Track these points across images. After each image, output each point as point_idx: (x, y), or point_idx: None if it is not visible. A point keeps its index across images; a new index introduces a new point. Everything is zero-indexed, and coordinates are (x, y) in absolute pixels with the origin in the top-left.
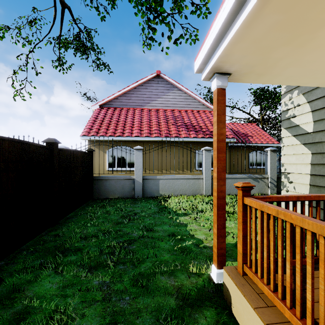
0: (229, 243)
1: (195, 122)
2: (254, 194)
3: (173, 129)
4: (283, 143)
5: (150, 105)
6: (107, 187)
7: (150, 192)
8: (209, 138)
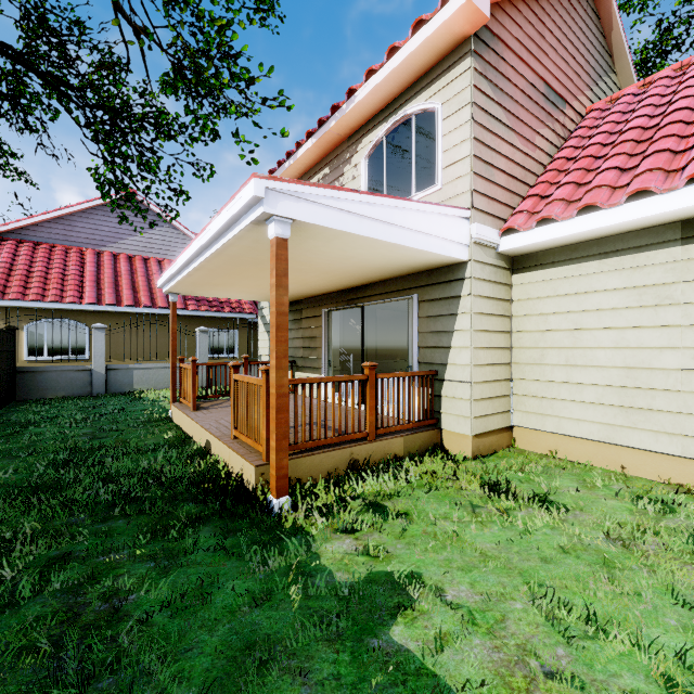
0: None
1: None
2: None
3: (159, 295)
4: (259, 329)
5: (115, 246)
6: (44, 382)
7: (118, 387)
8: (217, 313)
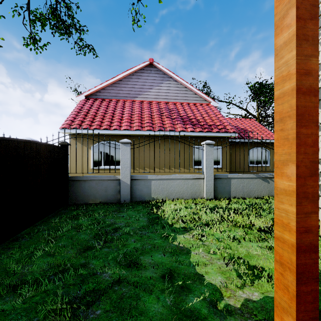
0: (267, 297)
1: (191, 115)
2: (264, 196)
3: (167, 122)
4: None
5: (142, 96)
6: (87, 189)
7: (139, 196)
8: (208, 133)
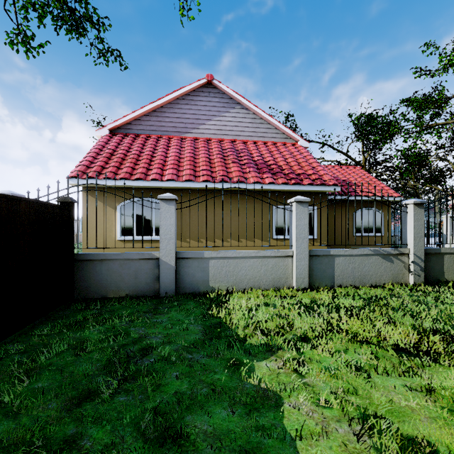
0: None
1: (270, 159)
2: (385, 284)
3: (234, 169)
4: None
5: (195, 131)
6: (104, 275)
7: (190, 284)
8: (296, 185)
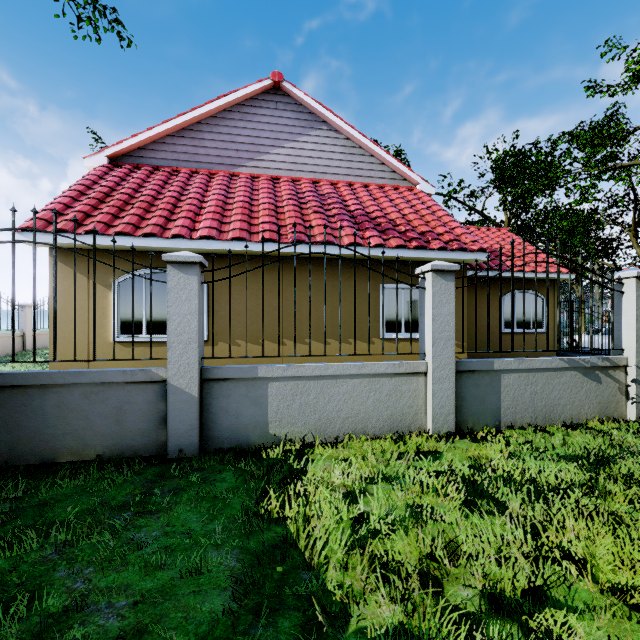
0: None
1: (376, 209)
2: (589, 421)
3: (317, 222)
4: None
5: (254, 165)
6: (51, 416)
7: (230, 431)
8: (419, 250)
